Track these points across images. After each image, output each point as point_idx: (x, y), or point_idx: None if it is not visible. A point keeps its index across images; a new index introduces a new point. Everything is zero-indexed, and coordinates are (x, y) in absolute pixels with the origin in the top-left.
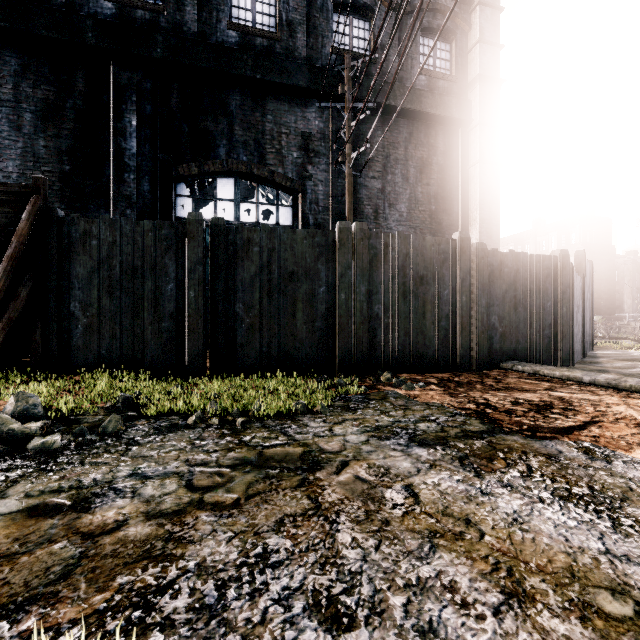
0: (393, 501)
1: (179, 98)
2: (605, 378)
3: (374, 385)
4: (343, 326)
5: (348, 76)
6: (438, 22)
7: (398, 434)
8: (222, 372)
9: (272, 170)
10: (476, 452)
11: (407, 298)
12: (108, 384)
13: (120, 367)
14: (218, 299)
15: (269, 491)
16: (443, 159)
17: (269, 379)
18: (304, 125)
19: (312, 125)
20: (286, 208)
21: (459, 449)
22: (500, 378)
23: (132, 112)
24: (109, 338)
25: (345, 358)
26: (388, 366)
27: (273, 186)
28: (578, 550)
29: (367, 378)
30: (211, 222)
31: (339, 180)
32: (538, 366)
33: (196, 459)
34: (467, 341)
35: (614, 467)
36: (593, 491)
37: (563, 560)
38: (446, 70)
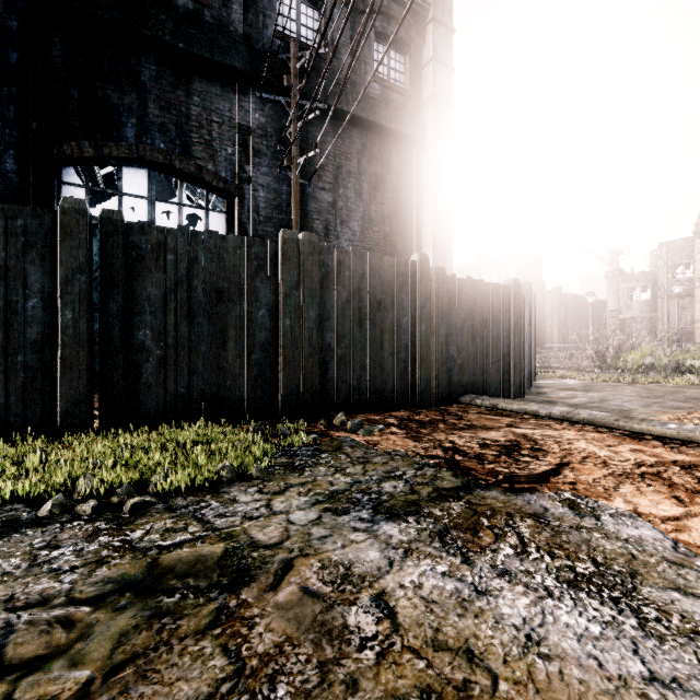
0: (360, 632)
1: (64, 51)
2: (560, 411)
3: (326, 431)
4: (288, 359)
5: (295, 67)
6: (392, 30)
7: (359, 503)
8: (119, 423)
9: (200, 165)
10: (457, 521)
11: (363, 326)
12: None
13: None
14: (112, 323)
15: (154, 649)
16: (397, 178)
17: (186, 432)
18: (241, 116)
19: (251, 118)
20: (218, 214)
21: (436, 519)
22: (461, 414)
23: None
24: None
25: (290, 398)
26: (342, 406)
27: (201, 185)
28: (620, 683)
29: (317, 422)
30: (101, 215)
31: (284, 187)
32: (496, 400)
33: (29, 593)
34: (427, 374)
35: (605, 525)
36: (598, 566)
37: None
38: (400, 83)
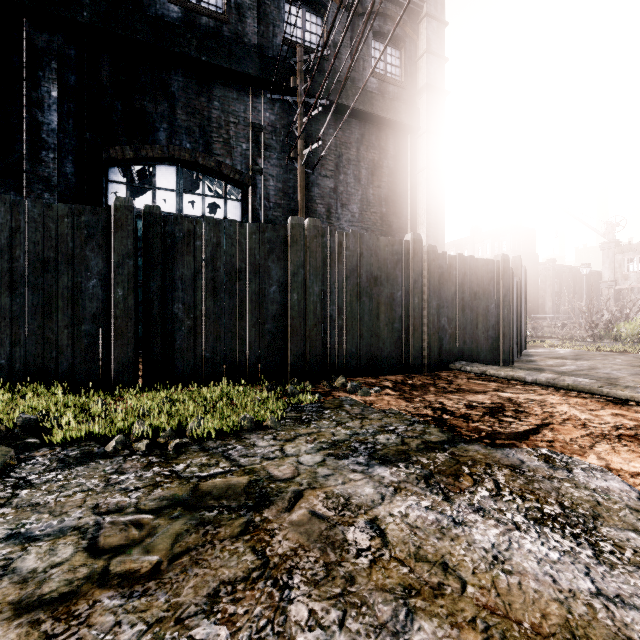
0: (357, 545)
1: (111, 71)
2: (545, 377)
3: (328, 391)
4: (295, 328)
5: (300, 70)
6: (389, 28)
7: (357, 450)
8: (158, 381)
9: (219, 161)
10: (441, 468)
11: (361, 299)
12: (7, 401)
13: (26, 379)
14: (153, 298)
15: (202, 545)
16: (393, 163)
17: (212, 389)
18: (254, 116)
19: (263, 117)
20: (235, 202)
21: (423, 465)
22: (451, 379)
23: (51, 81)
24: (10, 344)
25: (298, 362)
26: (342, 370)
27: (220, 178)
28: (569, 595)
29: (321, 383)
30: (144, 210)
31: (291, 176)
32: (485, 366)
33: (108, 503)
34: (419, 343)
35: (576, 476)
36: (564, 509)
37: (557, 612)
38: (396, 76)
